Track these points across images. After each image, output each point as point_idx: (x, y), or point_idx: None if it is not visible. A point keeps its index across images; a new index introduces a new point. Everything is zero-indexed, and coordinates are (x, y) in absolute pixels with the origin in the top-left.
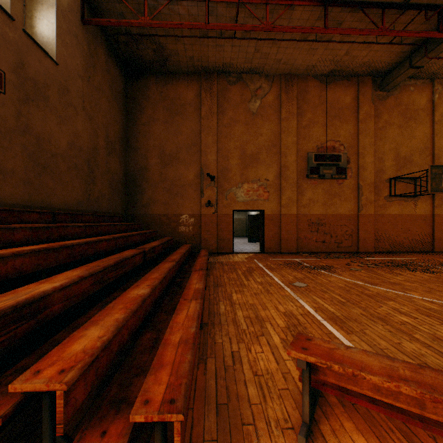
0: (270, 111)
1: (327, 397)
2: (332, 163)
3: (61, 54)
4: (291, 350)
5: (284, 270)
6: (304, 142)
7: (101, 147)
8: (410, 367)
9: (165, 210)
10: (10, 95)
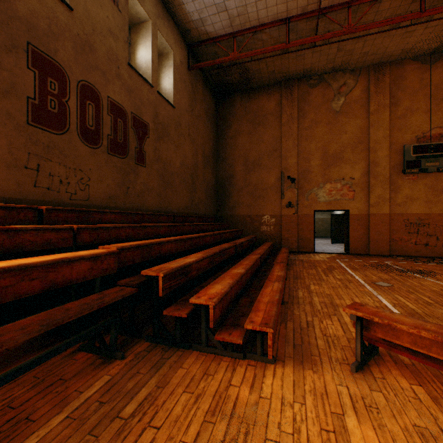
0: (355, 107)
1: (382, 356)
2: (438, 153)
3: (176, 99)
4: (345, 308)
5: (368, 271)
6: (398, 134)
7: (199, 163)
8: (438, 326)
9: (249, 212)
10: (151, 137)
